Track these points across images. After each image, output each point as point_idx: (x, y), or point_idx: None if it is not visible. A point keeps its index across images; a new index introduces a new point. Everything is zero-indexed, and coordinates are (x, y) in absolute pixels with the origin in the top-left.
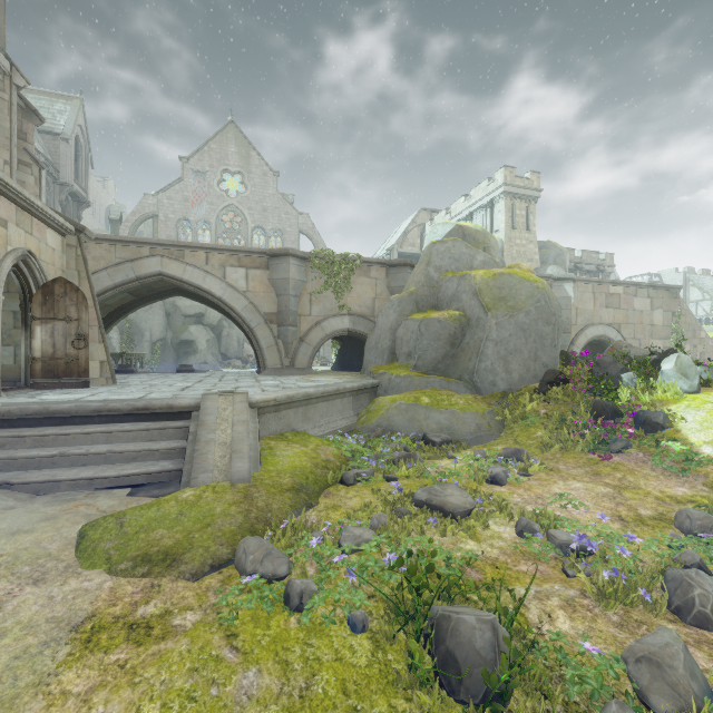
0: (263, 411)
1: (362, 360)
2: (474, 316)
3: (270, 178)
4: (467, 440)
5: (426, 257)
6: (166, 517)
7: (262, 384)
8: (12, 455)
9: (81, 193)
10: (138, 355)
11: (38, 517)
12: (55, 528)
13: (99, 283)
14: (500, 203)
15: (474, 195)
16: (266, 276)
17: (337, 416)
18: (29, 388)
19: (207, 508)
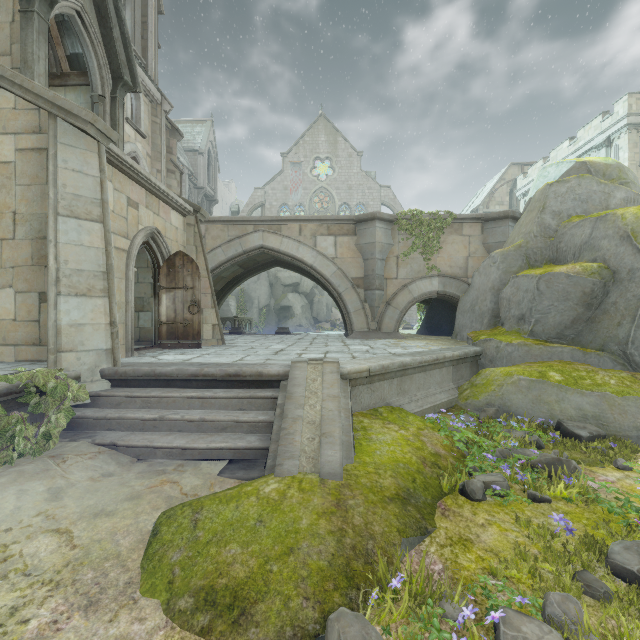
0: (355, 383)
1: (452, 324)
2: (623, 268)
3: (354, 159)
4: (630, 437)
5: (538, 203)
6: (243, 522)
7: (351, 349)
8: (123, 415)
9: (212, 193)
10: (247, 319)
11: (124, 494)
12: (134, 513)
13: (216, 258)
14: (621, 138)
15: (581, 136)
16: (353, 242)
17: (434, 388)
18: (157, 347)
19: (291, 516)
